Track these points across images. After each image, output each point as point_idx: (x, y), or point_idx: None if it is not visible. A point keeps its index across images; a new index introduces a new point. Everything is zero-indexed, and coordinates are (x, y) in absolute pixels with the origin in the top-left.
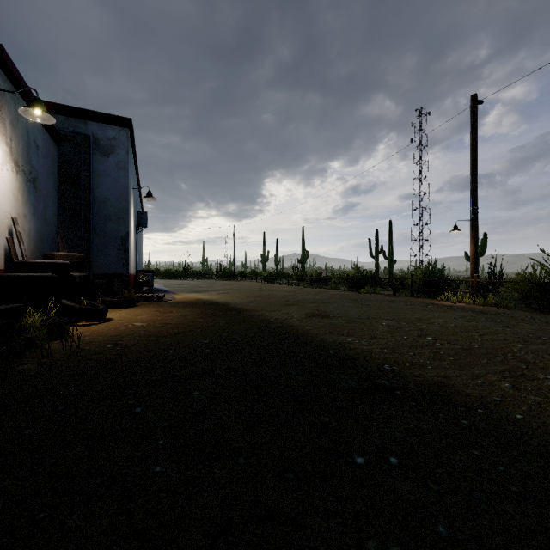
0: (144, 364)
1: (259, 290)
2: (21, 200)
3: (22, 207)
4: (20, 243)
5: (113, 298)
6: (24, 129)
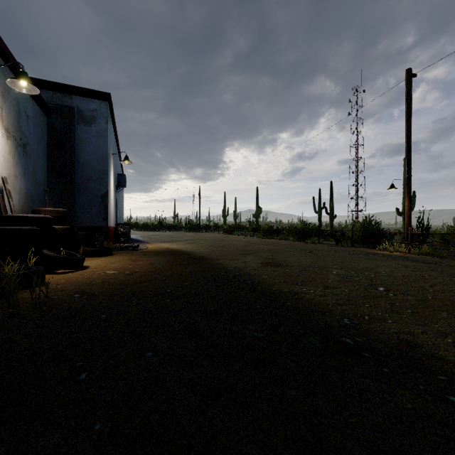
0: (105, 316)
1: (220, 241)
2: (11, 162)
3: (13, 168)
4: (9, 200)
5: (92, 248)
6: (14, 100)
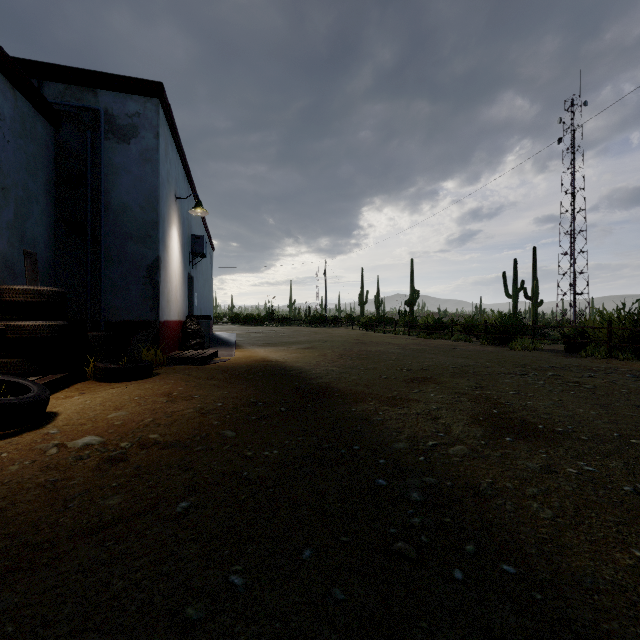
0: None
1: (358, 344)
2: None
3: None
4: None
5: (109, 364)
6: None
